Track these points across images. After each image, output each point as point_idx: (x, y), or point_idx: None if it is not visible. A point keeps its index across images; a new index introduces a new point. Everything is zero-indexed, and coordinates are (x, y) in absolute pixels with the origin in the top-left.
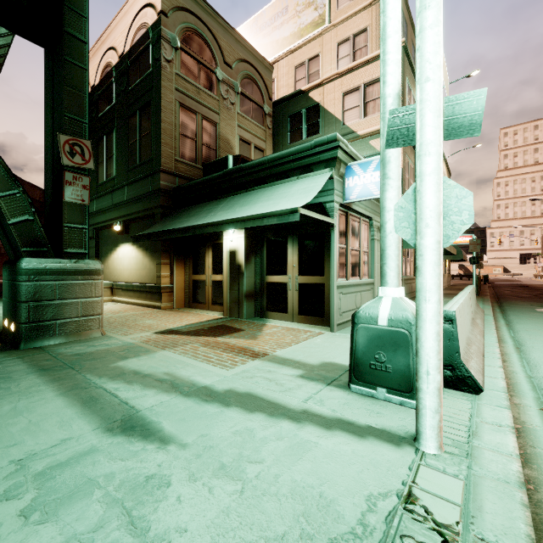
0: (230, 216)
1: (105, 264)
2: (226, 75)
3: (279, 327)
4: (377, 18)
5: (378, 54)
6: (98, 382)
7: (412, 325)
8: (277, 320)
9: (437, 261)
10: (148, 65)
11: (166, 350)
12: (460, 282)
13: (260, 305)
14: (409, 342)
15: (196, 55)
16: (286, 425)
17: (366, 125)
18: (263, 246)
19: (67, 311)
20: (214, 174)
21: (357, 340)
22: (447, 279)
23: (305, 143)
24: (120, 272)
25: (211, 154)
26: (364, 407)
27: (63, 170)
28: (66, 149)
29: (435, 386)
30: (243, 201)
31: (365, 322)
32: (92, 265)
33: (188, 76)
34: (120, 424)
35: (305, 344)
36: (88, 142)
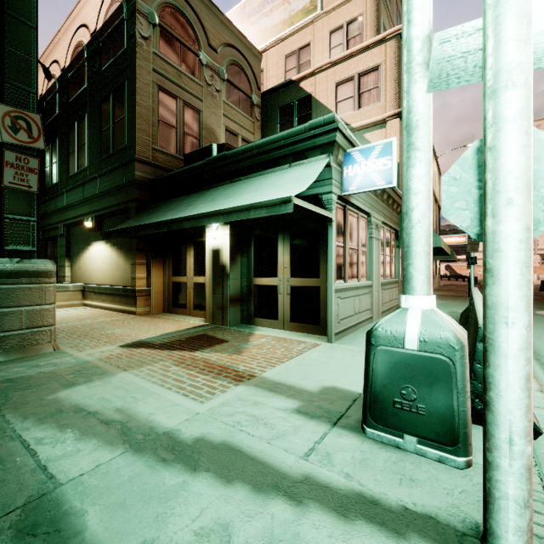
0: (211, 209)
1: (77, 264)
2: (210, 60)
3: (268, 337)
4: (371, 5)
5: (374, 42)
6: (18, 427)
7: (456, 350)
8: (266, 327)
9: (527, 260)
10: (123, 43)
11: (128, 372)
12: (448, 282)
13: (246, 310)
14: (451, 374)
15: (177, 34)
16: (280, 511)
17: (361, 118)
18: (250, 244)
19: (6, 323)
20: (195, 163)
21: (375, 368)
22: (438, 280)
23: (299, 126)
24: (93, 273)
25: (194, 145)
26: (389, 468)
27: (2, 149)
28: (6, 123)
29: (524, 464)
30: (228, 192)
31: (386, 344)
32: (42, 265)
33: (168, 57)
34: (16, 519)
35: (299, 359)
36: (37, 117)
